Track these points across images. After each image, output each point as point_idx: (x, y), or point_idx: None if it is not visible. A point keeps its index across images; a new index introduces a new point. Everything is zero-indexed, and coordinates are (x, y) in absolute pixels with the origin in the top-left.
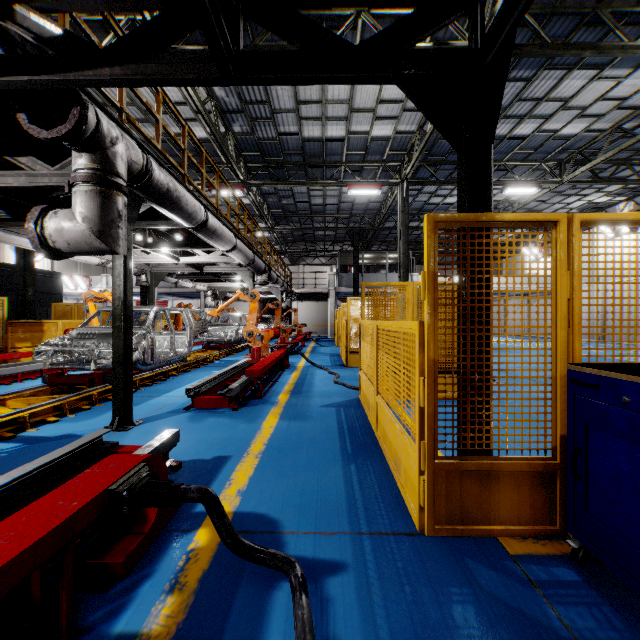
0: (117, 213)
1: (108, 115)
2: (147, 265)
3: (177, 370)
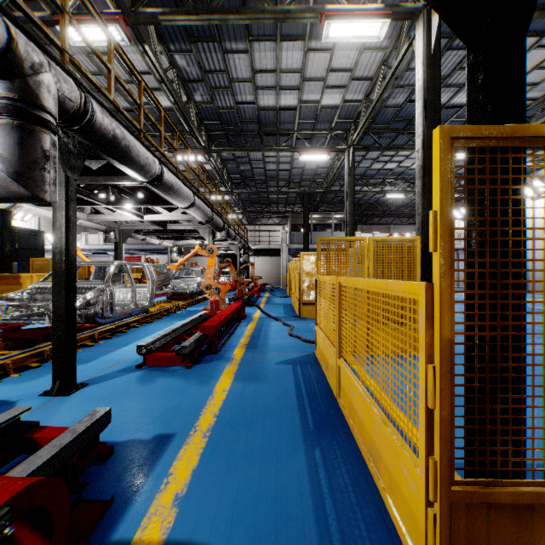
0: (42, 153)
1: (44, 51)
2: (115, 223)
3: (139, 321)
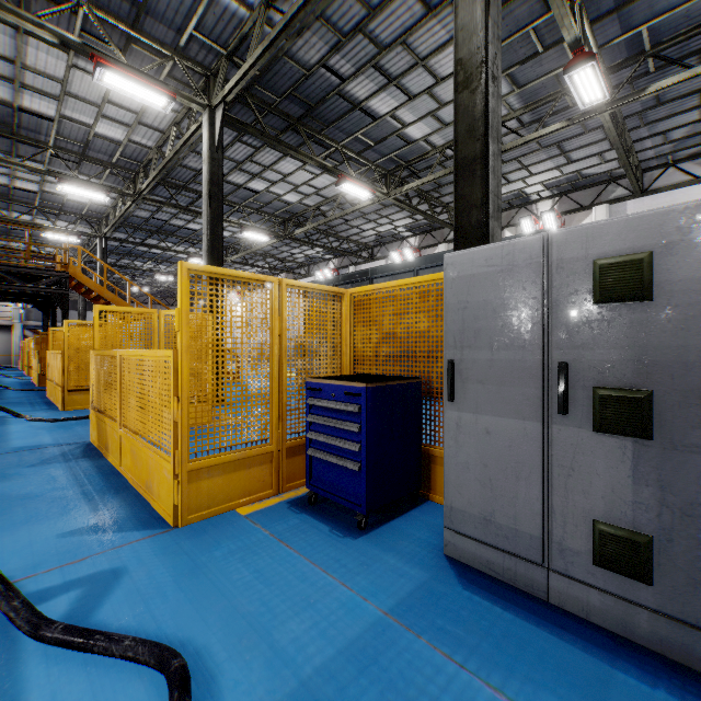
0: None
1: None
2: None
3: None
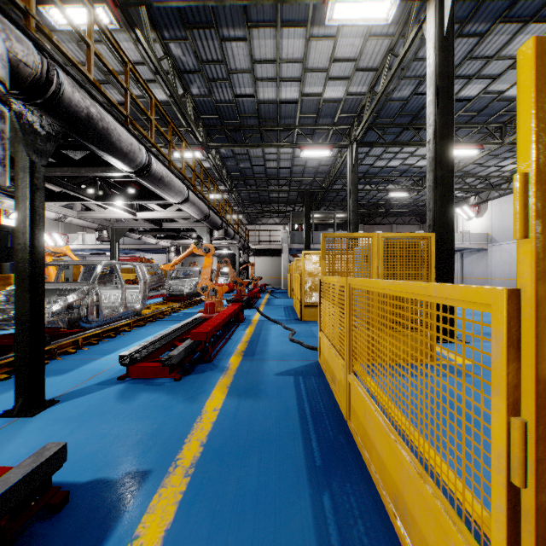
0: None
1: (1, 11)
2: (108, 221)
3: (130, 325)
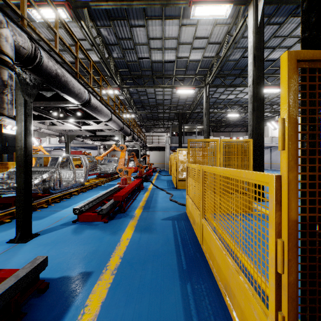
0: (2, 82)
1: (9, 17)
2: (64, 131)
3: (78, 191)
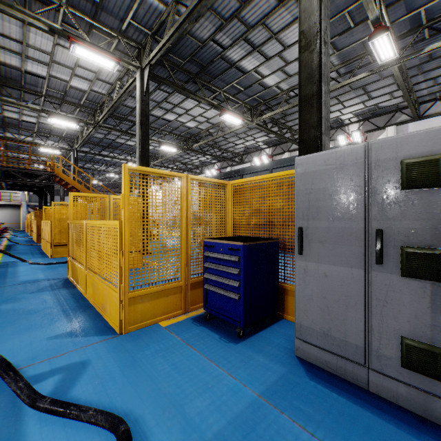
0: None
1: None
2: None
3: None
